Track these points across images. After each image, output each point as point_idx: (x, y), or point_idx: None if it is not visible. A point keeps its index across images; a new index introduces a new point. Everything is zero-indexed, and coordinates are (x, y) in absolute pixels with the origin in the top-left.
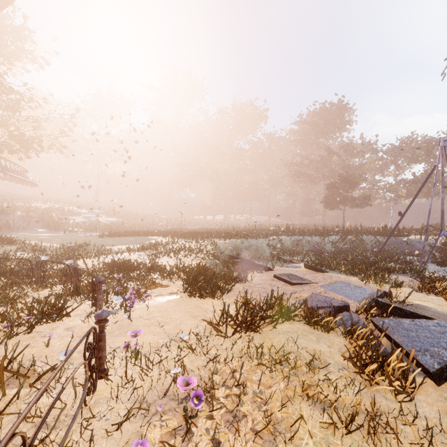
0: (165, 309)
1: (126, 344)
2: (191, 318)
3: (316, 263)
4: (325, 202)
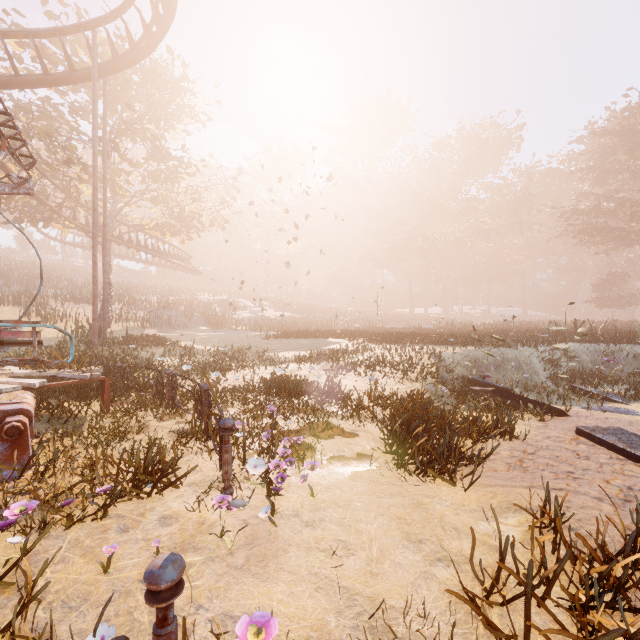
0: (346, 499)
1: None
2: (407, 544)
3: None
4: None
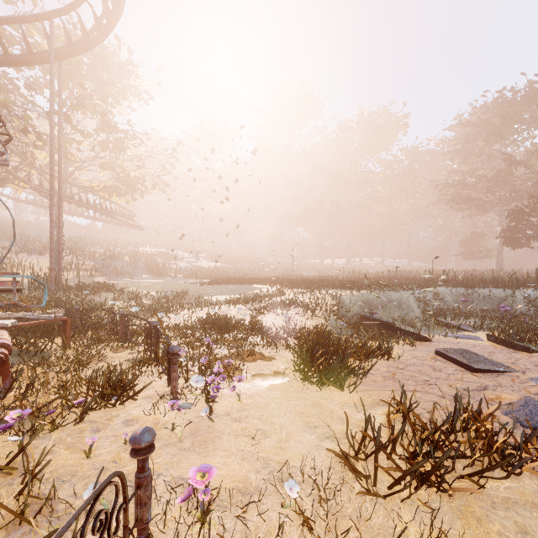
0: (264, 403)
1: (183, 497)
2: (306, 429)
3: (509, 334)
4: (505, 238)
